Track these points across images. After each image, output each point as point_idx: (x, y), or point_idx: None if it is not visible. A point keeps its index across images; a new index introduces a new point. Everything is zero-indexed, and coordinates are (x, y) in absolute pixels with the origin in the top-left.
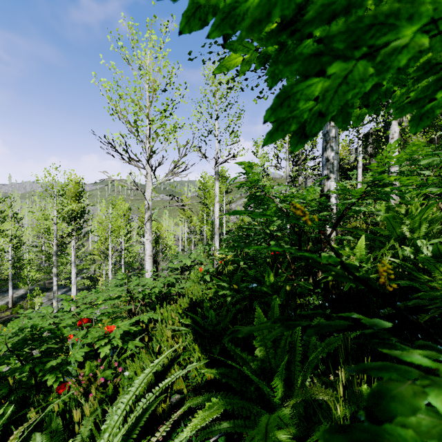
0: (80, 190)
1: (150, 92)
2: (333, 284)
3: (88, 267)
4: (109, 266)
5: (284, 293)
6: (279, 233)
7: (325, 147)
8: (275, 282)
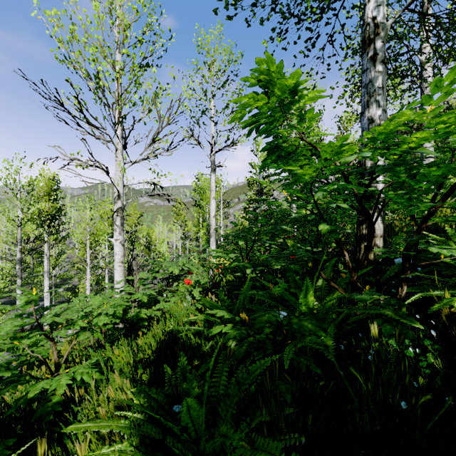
0: (54, 188)
1: (118, 33)
2: (450, 314)
3: (71, 277)
4: (87, 276)
5: (342, 331)
6: (343, 204)
7: (367, 103)
8: (322, 308)
